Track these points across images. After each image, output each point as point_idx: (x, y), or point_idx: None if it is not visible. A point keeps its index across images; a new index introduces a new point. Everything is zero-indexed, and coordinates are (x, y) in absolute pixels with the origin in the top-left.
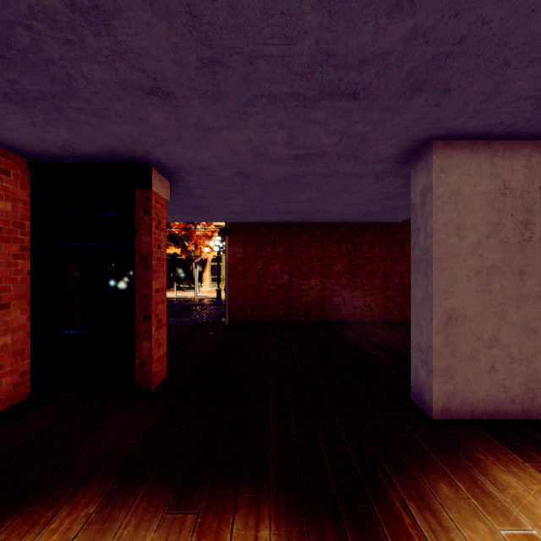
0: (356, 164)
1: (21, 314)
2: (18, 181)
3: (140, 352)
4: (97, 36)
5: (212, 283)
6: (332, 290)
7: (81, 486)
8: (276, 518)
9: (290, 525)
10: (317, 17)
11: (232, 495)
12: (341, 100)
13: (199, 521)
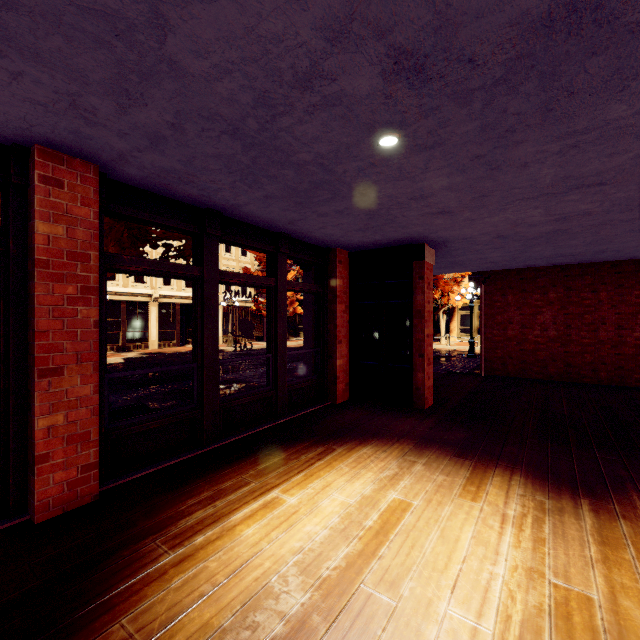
0: (633, 212)
1: (345, 348)
2: (344, 266)
3: (416, 380)
4: (418, 203)
5: (461, 335)
6: (636, 346)
7: (401, 438)
8: (525, 476)
9: (535, 480)
10: (552, 170)
11: (493, 462)
12: (589, 188)
13: (473, 464)
